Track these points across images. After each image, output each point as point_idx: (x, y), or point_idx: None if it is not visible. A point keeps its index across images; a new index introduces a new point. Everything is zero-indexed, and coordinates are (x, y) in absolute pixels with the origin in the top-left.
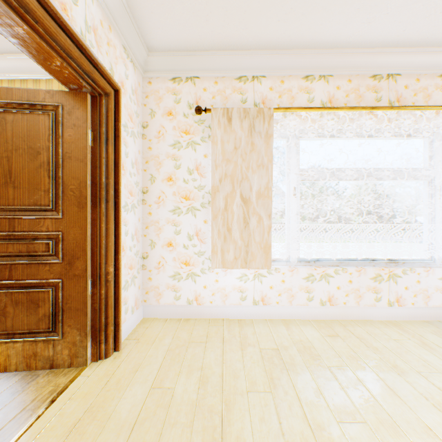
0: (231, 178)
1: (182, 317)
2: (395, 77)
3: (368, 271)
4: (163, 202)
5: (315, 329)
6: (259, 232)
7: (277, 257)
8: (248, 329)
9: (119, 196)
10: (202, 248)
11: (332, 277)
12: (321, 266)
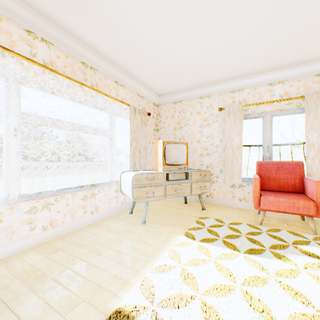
0: None
1: None
2: (95, 71)
3: (80, 194)
4: None
5: (39, 252)
6: None
7: None
8: None
9: None
10: None
11: (54, 204)
12: (44, 198)
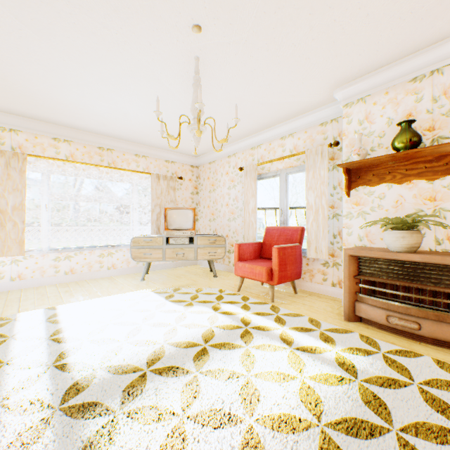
0: None
1: None
2: (112, 151)
3: (97, 252)
4: None
5: (57, 286)
6: (15, 232)
7: (34, 249)
8: (3, 294)
9: None
10: None
11: (74, 257)
12: (66, 252)
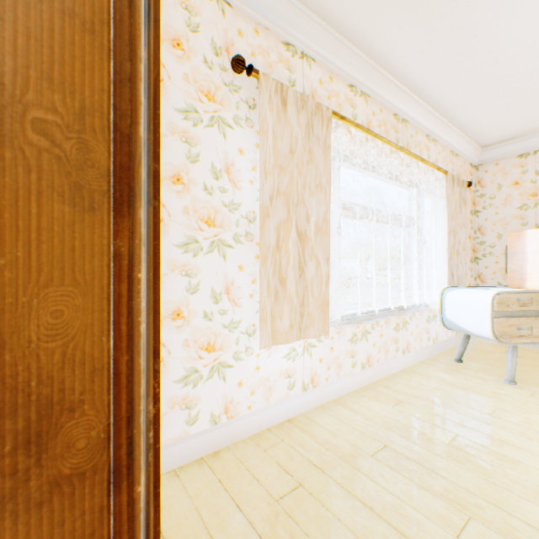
0: (286, 198)
1: (203, 454)
2: (406, 124)
3: (392, 321)
4: (162, 224)
5: (375, 400)
6: (317, 283)
7: None
8: (320, 432)
9: (158, 192)
10: (236, 315)
11: (370, 333)
12: (361, 322)
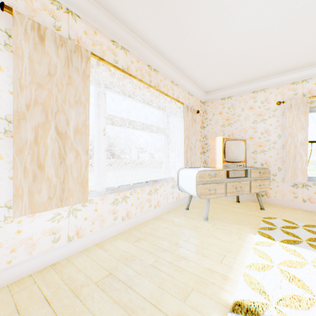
0: (44, 107)
1: None
2: (157, 72)
3: (146, 189)
4: None
5: (124, 240)
6: (77, 167)
7: (90, 190)
8: (70, 270)
9: None
10: None
11: (129, 197)
12: (122, 191)
